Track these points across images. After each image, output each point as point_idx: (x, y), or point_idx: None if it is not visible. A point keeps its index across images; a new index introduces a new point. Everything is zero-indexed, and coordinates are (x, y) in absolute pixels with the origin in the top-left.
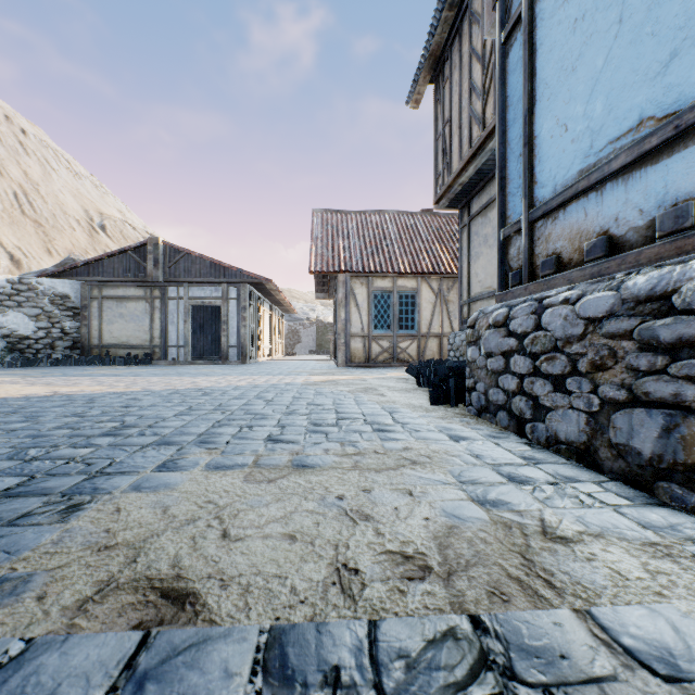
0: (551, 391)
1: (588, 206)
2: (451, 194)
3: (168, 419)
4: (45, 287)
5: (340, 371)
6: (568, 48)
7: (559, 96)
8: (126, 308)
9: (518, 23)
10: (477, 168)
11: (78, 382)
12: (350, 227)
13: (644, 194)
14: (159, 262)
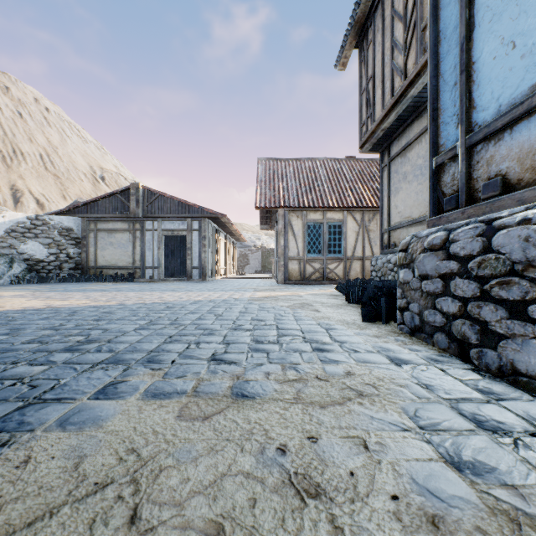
0: (505, 317)
1: None
2: (373, 139)
3: (128, 334)
4: (55, 222)
5: (280, 288)
6: None
7: (505, 14)
8: (115, 238)
9: None
10: (398, 115)
11: (71, 296)
12: (288, 171)
13: None
14: (139, 202)
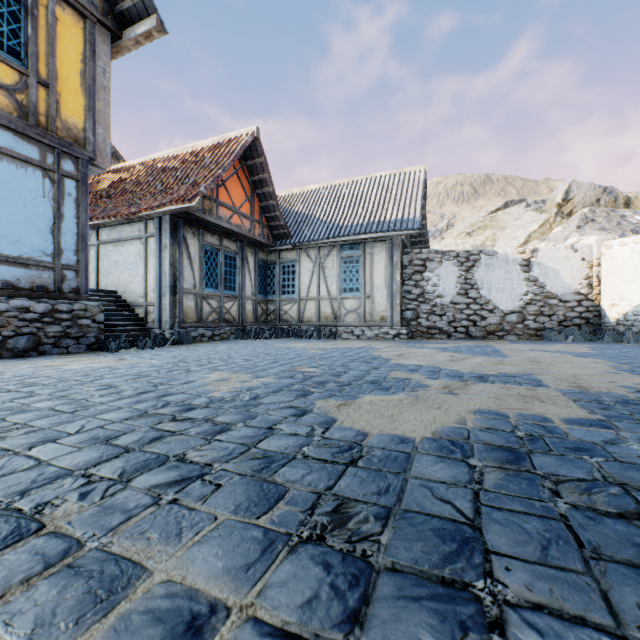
0: None
1: None
2: None
3: None
4: None
5: None
6: None
7: None
8: None
9: None
10: None
11: None
12: None
13: None
14: None
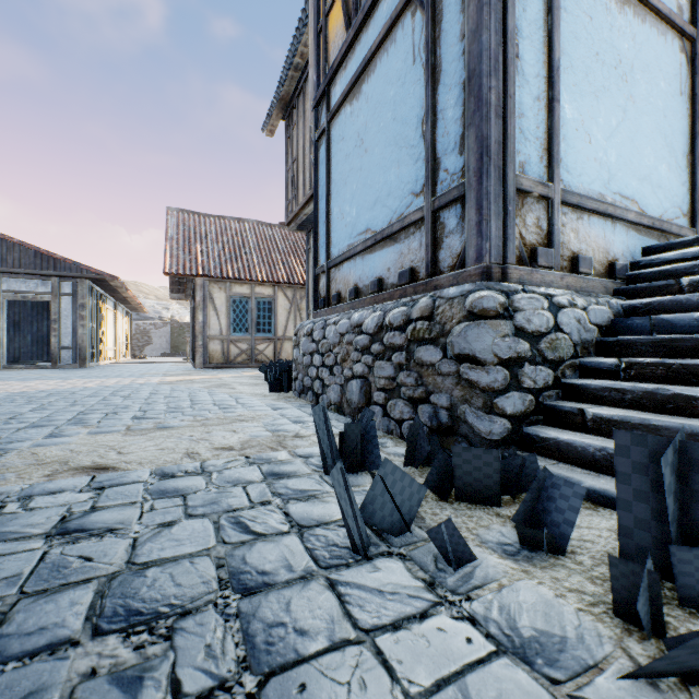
0: (329, 375)
1: (351, 267)
2: (299, 221)
3: (27, 413)
4: None
5: (197, 372)
6: (344, 169)
7: (341, 195)
8: None
9: (324, 133)
10: None
11: None
12: (208, 231)
13: (368, 269)
14: None
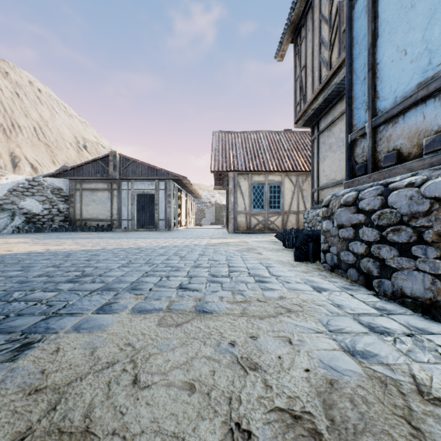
0: (396, 255)
1: (426, 111)
2: (305, 117)
3: (113, 270)
4: (48, 183)
5: (230, 236)
6: None
7: (399, 28)
8: (96, 196)
9: None
10: (324, 98)
11: (64, 243)
12: (237, 142)
13: None
14: (116, 166)
